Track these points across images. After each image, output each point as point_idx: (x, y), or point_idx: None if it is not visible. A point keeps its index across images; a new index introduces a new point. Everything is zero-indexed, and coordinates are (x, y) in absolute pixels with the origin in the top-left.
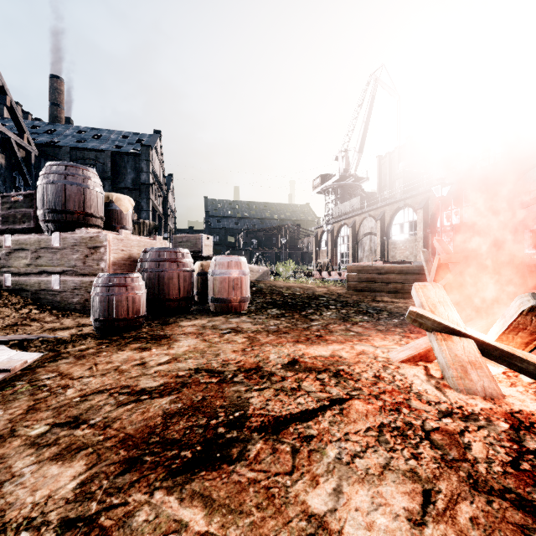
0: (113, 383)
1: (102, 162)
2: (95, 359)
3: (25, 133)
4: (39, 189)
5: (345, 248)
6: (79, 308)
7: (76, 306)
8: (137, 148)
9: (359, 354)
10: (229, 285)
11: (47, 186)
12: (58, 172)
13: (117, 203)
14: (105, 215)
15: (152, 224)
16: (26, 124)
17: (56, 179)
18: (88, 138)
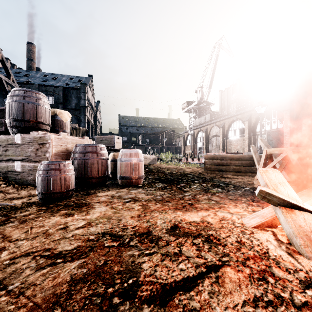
0: (39, 246)
1: (57, 93)
2: (32, 223)
3: (11, 76)
4: (7, 106)
5: (201, 144)
6: (32, 183)
7: (31, 182)
8: (78, 85)
9: (221, 220)
10: (131, 168)
11: (12, 103)
12: (19, 94)
13: (60, 115)
14: (52, 123)
15: (84, 130)
16: (12, 71)
17: (18, 99)
18: (49, 79)
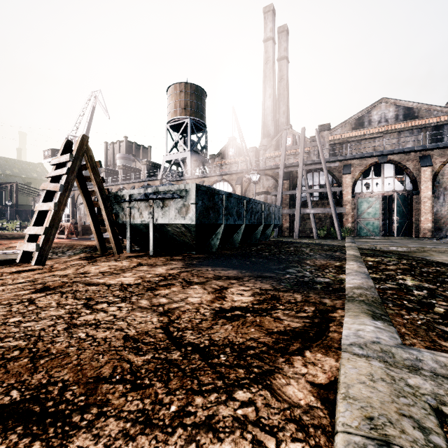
0: None
1: None
2: None
3: None
4: None
5: (68, 211)
6: None
7: None
8: None
9: None
10: None
11: None
12: None
13: None
14: None
15: None
16: None
17: None
18: None
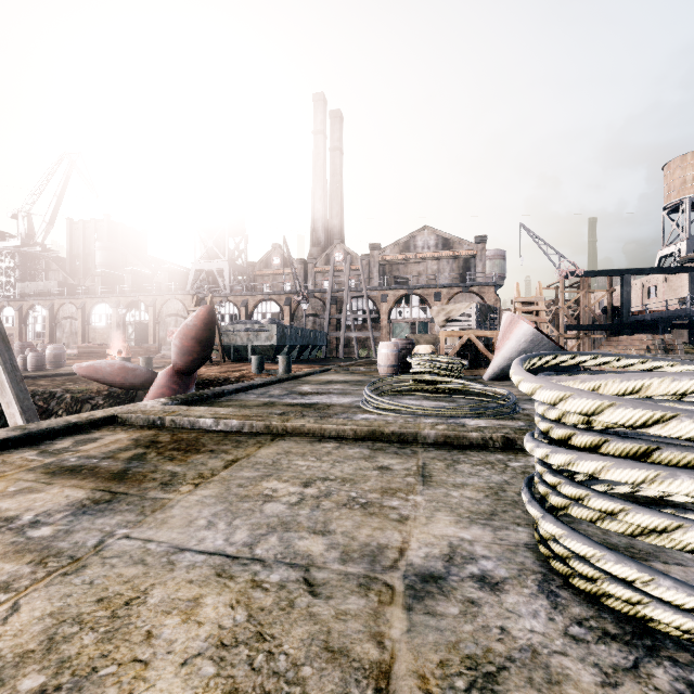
0: None
1: None
2: None
3: None
4: None
5: (39, 328)
6: None
7: None
8: None
9: None
10: None
11: None
12: None
13: None
14: None
15: None
16: None
17: None
18: None
